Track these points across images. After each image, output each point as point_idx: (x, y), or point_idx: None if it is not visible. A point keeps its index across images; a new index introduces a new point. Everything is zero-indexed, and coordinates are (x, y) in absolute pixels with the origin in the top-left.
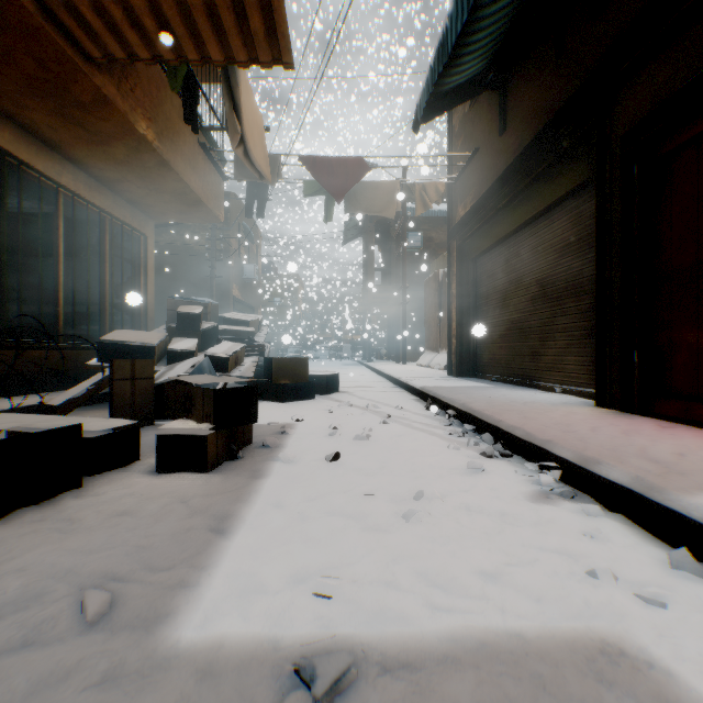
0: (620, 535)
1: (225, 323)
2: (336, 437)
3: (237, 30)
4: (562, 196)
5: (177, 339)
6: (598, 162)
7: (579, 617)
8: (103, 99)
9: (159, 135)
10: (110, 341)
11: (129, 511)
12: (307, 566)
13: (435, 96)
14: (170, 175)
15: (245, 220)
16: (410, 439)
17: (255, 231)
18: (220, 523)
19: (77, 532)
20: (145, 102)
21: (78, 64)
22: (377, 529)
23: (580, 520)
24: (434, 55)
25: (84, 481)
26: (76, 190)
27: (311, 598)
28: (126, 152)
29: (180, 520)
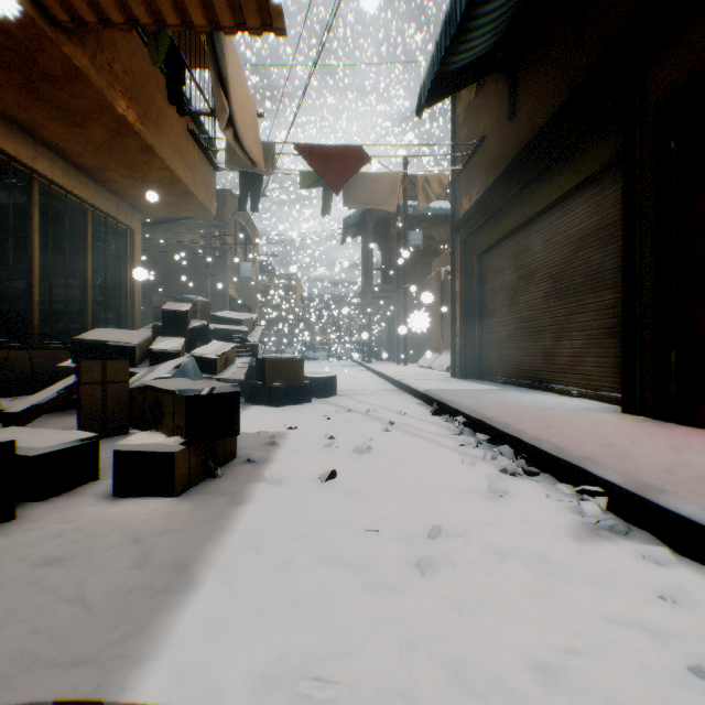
0: None
1: (217, 322)
2: (333, 449)
3: None
4: (580, 182)
5: (162, 339)
6: (625, 140)
7: None
8: (75, 72)
9: (142, 117)
10: (93, 340)
11: (63, 556)
12: (285, 655)
13: (440, 77)
14: (156, 162)
15: (242, 218)
16: (417, 452)
17: (252, 229)
18: (177, 575)
19: None
20: (125, 80)
21: (43, 28)
22: (383, 586)
23: (648, 570)
24: (440, 29)
25: (21, 510)
26: (53, 178)
27: None
28: (106, 135)
29: (125, 571)
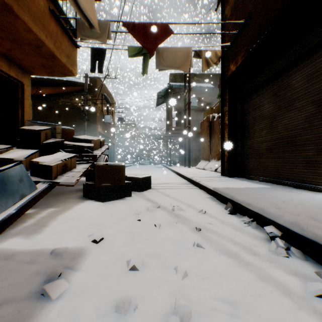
0: None
1: (75, 141)
2: (127, 317)
3: None
4: None
5: (17, 150)
6: None
7: None
8: None
9: None
10: None
11: None
12: None
13: None
14: (20, 24)
15: (105, 93)
16: None
17: (111, 99)
18: None
19: None
20: None
21: None
22: None
23: None
24: None
25: None
26: None
27: None
28: None
29: None
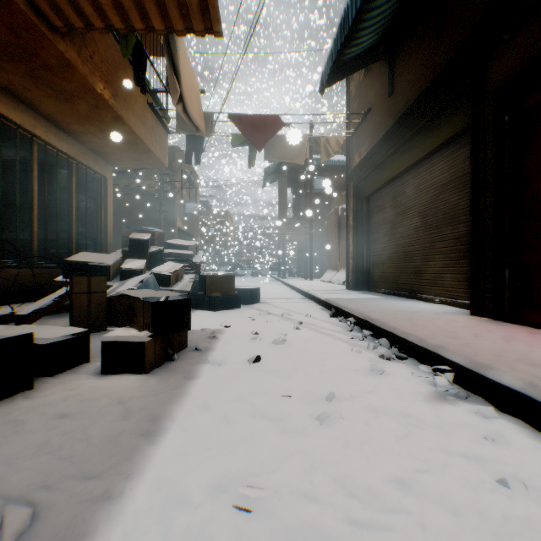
0: (517, 437)
1: (169, 247)
2: (257, 341)
3: (175, 2)
4: (441, 143)
5: (129, 260)
6: (473, 113)
7: (500, 535)
8: (66, 63)
9: (114, 95)
10: (76, 261)
11: (70, 412)
12: (228, 473)
13: (337, 64)
14: (124, 128)
15: (187, 168)
16: (319, 343)
17: (194, 176)
18: (151, 425)
19: (18, 435)
20: (102, 67)
21: (44, 32)
22: (294, 432)
23: (478, 421)
24: (337, 29)
25: (37, 383)
26: (48, 140)
27: (231, 511)
28: (88, 108)
29: (115, 422)
